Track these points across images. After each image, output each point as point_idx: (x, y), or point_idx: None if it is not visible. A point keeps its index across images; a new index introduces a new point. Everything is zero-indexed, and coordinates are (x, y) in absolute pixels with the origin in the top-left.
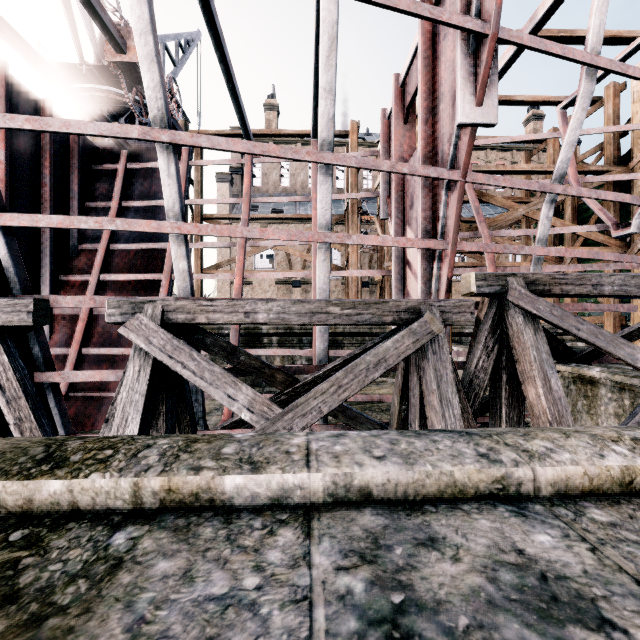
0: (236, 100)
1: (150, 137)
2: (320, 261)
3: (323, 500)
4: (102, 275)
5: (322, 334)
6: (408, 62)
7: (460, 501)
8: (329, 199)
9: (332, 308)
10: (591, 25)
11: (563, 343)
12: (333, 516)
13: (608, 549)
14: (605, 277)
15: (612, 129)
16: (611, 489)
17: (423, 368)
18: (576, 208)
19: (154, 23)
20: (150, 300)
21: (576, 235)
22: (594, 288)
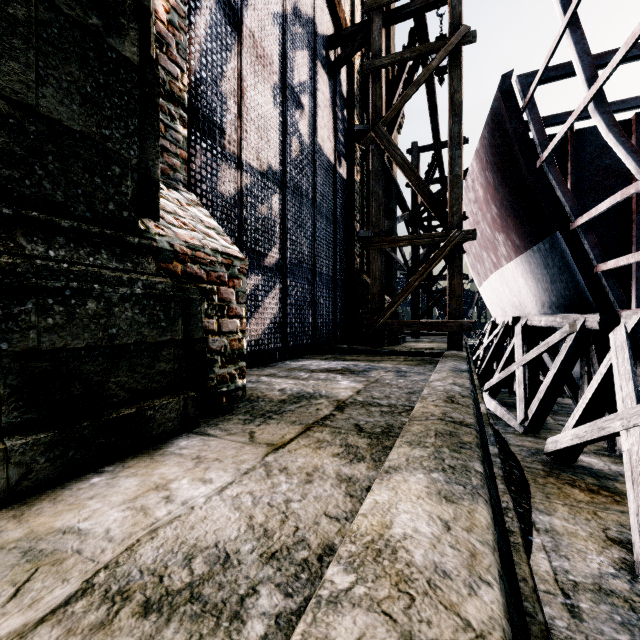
0: None
1: (625, 195)
2: None
3: None
4: None
5: None
6: None
7: None
8: None
9: None
10: None
11: None
12: (431, 372)
13: (410, 380)
14: None
15: None
16: None
17: None
18: None
19: (612, 123)
20: (635, 312)
21: None
22: None
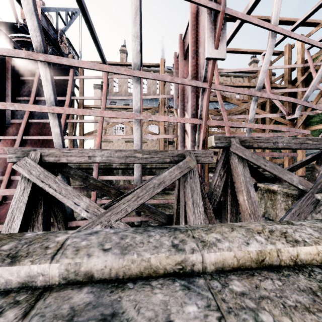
0: (97, 44)
1: (32, 57)
2: (135, 129)
3: (59, 282)
4: (24, 136)
5: (137, 168)
6: (185, 27)
7: (153, 278)
8: (139, 96)
9: (137, 154)
10: (273, 11)
11: (260, 172)
12: (58, 295)
13: (231, 317)
14: (279, 139)
15: (287, 66)
16: (251, 265)
17: (185, 186)
18: (271, 105)
19: None
20: (33, 149)
21: (271, 119)
22: (274, 144)
